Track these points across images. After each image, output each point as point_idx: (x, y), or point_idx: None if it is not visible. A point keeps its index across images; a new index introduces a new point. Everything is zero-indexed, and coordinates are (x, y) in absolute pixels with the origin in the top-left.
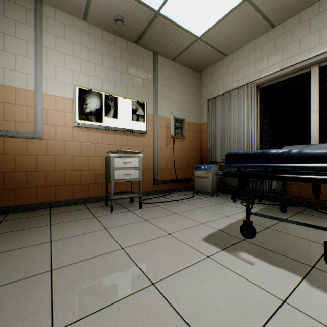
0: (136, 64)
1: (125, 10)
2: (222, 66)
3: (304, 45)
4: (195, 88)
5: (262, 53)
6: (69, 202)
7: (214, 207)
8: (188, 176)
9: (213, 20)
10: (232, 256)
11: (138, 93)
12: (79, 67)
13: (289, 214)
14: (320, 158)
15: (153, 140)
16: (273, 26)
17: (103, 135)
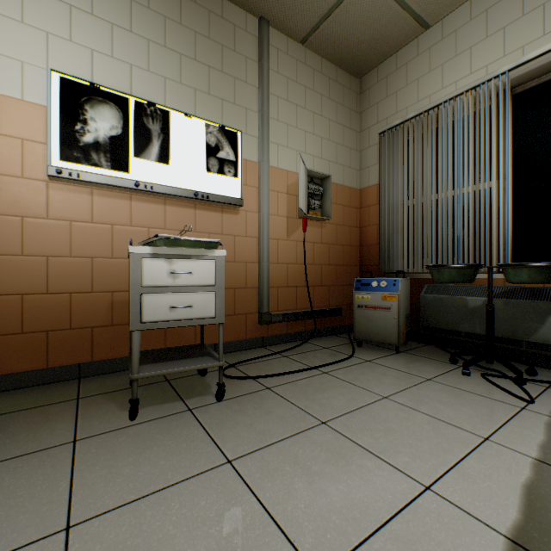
0: (218, 41)
1: None
2: (413, 54)
3: None
4: (350, 111)
5: (528, 2)
6: (36, 376)
7: (424, 395)
8: (336, 302)
9: None
10: None
11: (222, 110)
12: (67, 28)
13: None
14: None
15: (258, 221)
16: None
17: (133, 204)
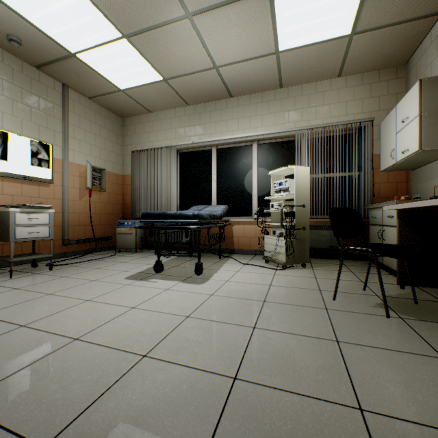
0: (37, 94)
1: (27, 36)
2: (147, 120)
3: (208, 129)
4: (117, 134)
5: (181, 123)
6: None
7: (137, 260)
8: (109, 233)
9: (137, 82)
10: (145, 282)
11: (39, 131)
12: None
13: (194, 258)
14: (188, 217)
15: (62, 191)
16: (188, 104)
17: None
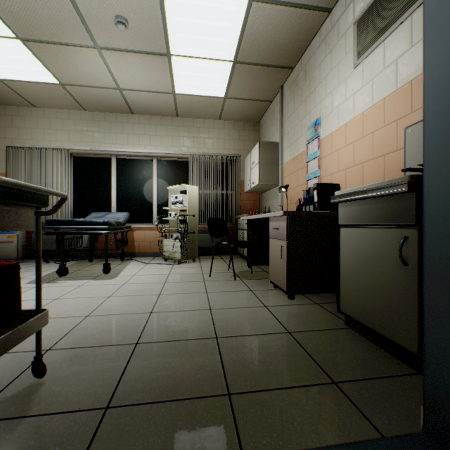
0: None
1: None
2: (29, 114)
3: (108, 139)
4: None
5: (77, 127)
6: None
7: (27, 269)
8: None
9: (24, 78)
10: (53, 283)
11: None
12: None
13: (95, 262)
14: (98, 224)
15: None
16: (85, 109)
17: None
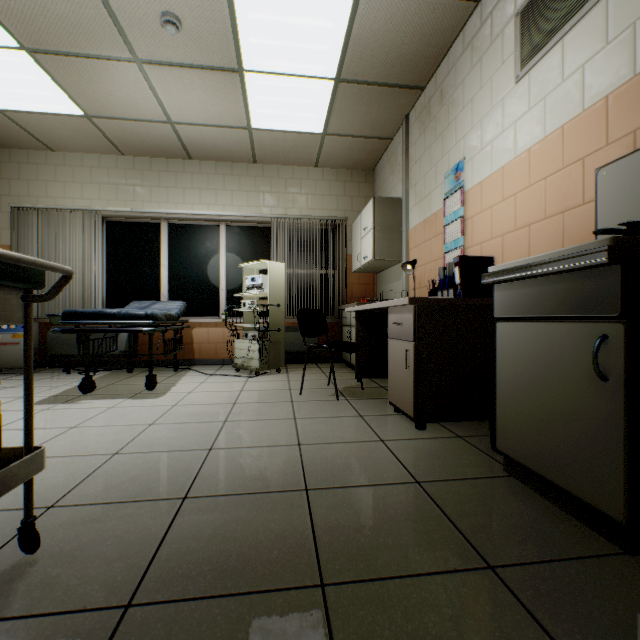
0: None
1: None
2: (44, 161)
3: (156, 196)
4: None
5: (111, 178)
6: None
7: (38, 383)
8: None
9: (34, 107)
10: (73, 404)
11: None
12: None
13: (137, 373)
14: (138, 317)
15: None
16: (123, 154)
17: None
